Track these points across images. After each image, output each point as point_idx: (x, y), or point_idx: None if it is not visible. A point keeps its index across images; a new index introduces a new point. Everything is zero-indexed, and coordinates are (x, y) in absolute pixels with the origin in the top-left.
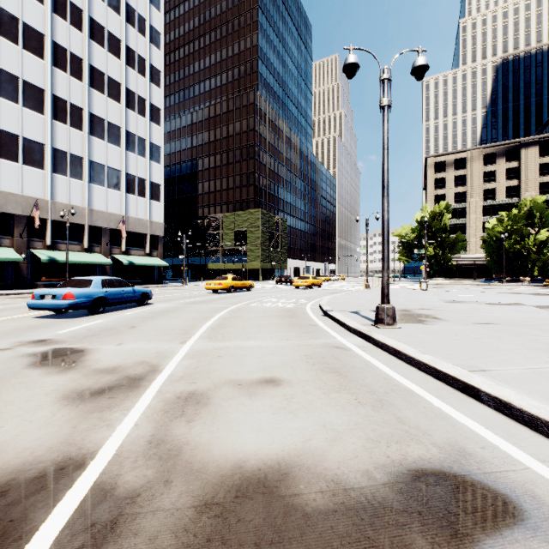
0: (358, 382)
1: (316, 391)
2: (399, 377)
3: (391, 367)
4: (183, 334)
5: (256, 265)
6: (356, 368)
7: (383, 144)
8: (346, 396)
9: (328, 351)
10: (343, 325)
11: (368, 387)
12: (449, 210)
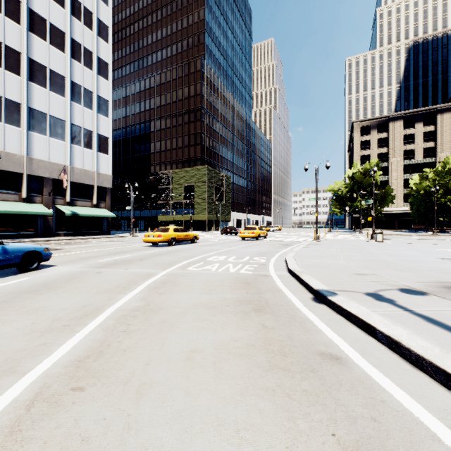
0: None
1: None
2: None
3: None
4: None
5: (203, 217)
6: None
7: None
8: None
9: None
10: (437, 374)
11: None
12: (378, 167)
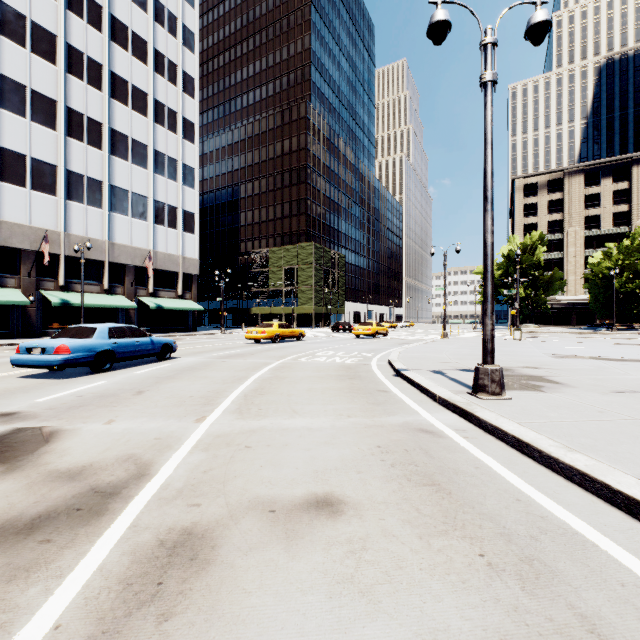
0: (474, 508)
1: (404, 531)
2: (541, 496)
3: (520, 474)
4: (203, 406)
5: (309, 309)
6: (463, 475)
7: (486, 136)
8: (461, 547)
9: (411, 438)
10: (426, 392)
11: (495, 521)
12: (543, 242)
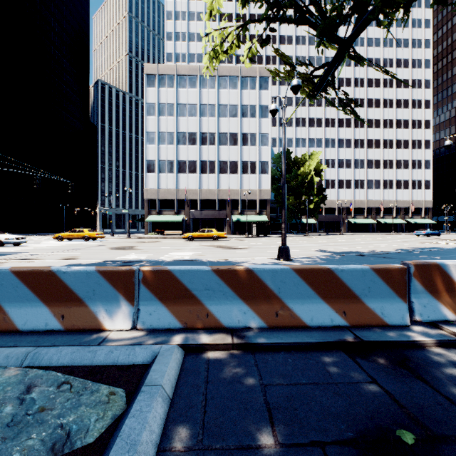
0: None
1: None
2: None
3: None
4: None
5: None
6: None
7: None
8: None
9: None
10: None
11: None
12: None
